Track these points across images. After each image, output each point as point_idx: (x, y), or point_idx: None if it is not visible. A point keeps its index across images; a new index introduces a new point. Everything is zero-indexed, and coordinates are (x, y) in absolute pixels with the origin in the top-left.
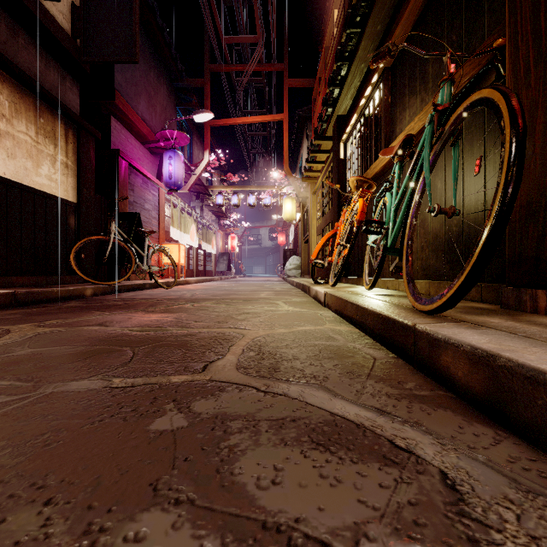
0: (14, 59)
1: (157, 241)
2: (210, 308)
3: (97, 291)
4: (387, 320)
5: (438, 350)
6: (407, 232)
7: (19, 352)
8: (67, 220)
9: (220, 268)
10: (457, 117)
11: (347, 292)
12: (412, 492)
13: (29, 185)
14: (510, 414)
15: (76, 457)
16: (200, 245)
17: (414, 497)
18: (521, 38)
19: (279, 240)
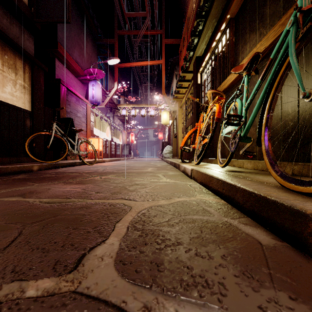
0: None
1: (85, 136)
2: (112, 180)
3: (42, 167)
4: (264, 200)
5: None
6: (264, 122)
7: None
8: (25, 122)
9: (124, 153)
10: None
11: (208, 169)
12: None
13: None
14: None
15: None
16: (112, 139)
17: None
18: None
19: (159, 136)
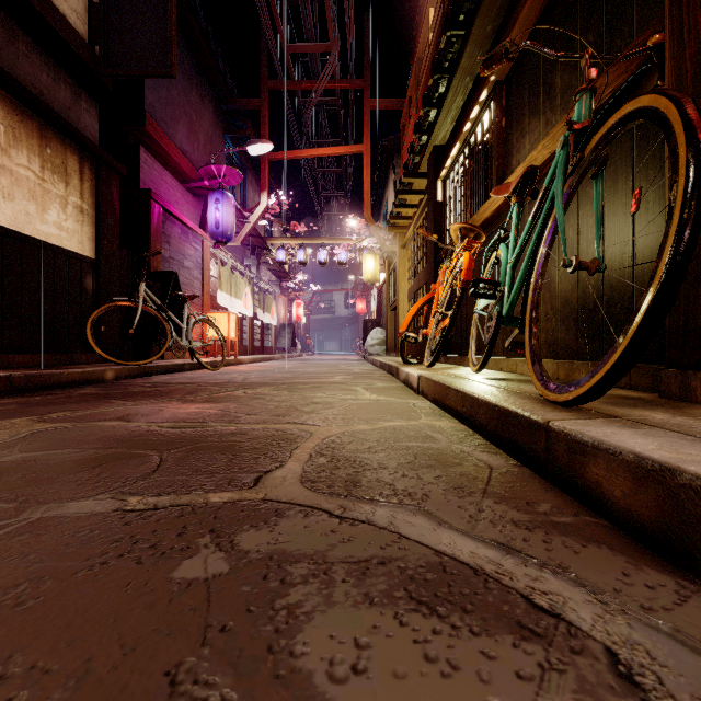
0: (12, 70)
1: (200, 309)
2: (268, 397)
3: (121, 373)
4: (507, 415)
5: (584, 458)
6: (530, 296)
7: (4, 458)
8: (83, 282)
9: (281, 344)
10: (602, 137)
11: (448, 375)
12: (568, 688)
13: (32, 235)
14: (699, 555)
15: (59, 625)
16: (256, 314)
17: (573, 696)
18: (688, 31)
19: (357, 308)
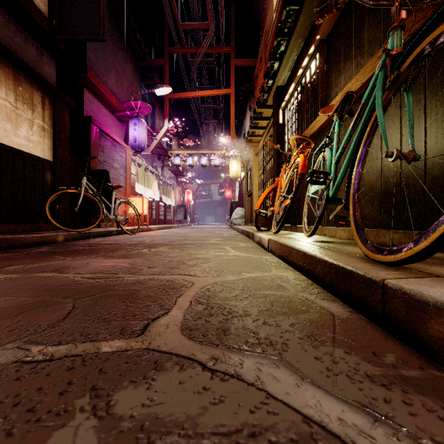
0: None
1: (124, 195)
2: (165, 254)
3: (69, 237)
4: (342, 271)
5: (424, 315)
6: (353, 182)
7: None
8: (44, 176)
9: (177, 218)
10: (417, 56)
11: (289, 239)
12: None
13: (8, 144)
14: None
15: None
16: (161, 198)
17: None
18: None
19: (226, 194)
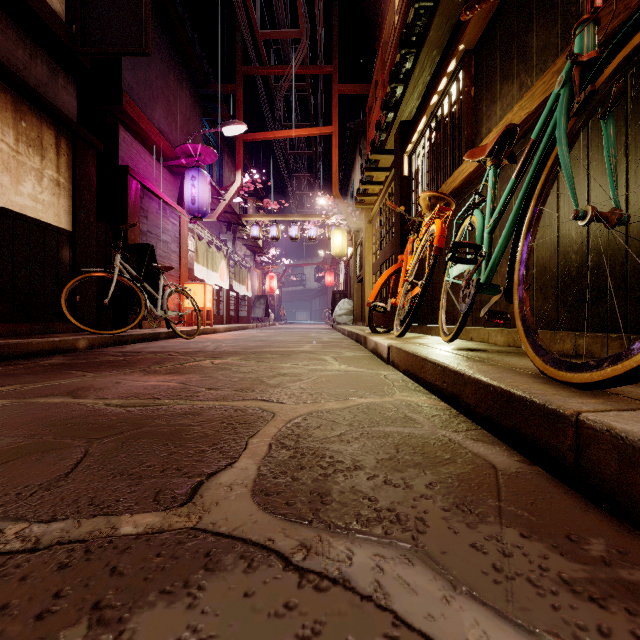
0: None
1: (178, 280)
2: (234, 367)
3: (95, 342)
4: (507, 397)
5: None
6: (518, 259)
7: None
8: (59, 253)
9: (256, 314)
10: (624, 61)
11: (420, 346)
12: None
13: (6, 206)
14: None
15: None
16: (232, 286)
17: None
18: None
19: (326, 280)
